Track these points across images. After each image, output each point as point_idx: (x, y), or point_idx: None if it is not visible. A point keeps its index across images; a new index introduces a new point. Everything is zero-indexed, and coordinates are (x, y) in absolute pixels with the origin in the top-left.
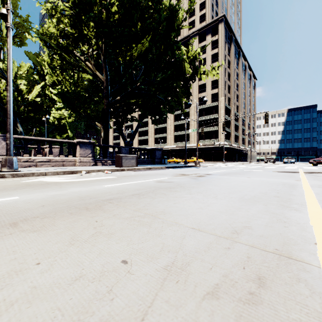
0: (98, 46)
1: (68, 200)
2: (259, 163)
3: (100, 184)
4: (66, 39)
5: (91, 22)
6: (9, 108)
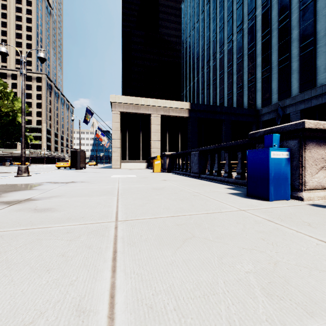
0: None
1: None
2: None
3: None
4: None
5: None
6: None
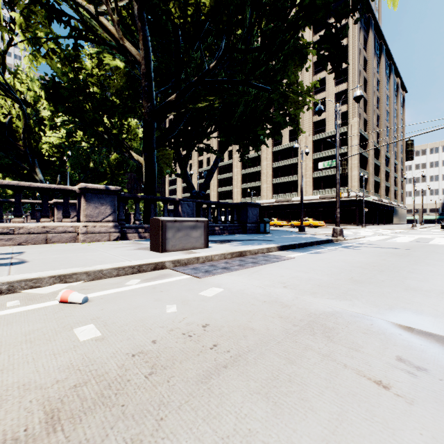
0: None
1: None
2: (426, 227)
3: None
4: None
5: None
6: None
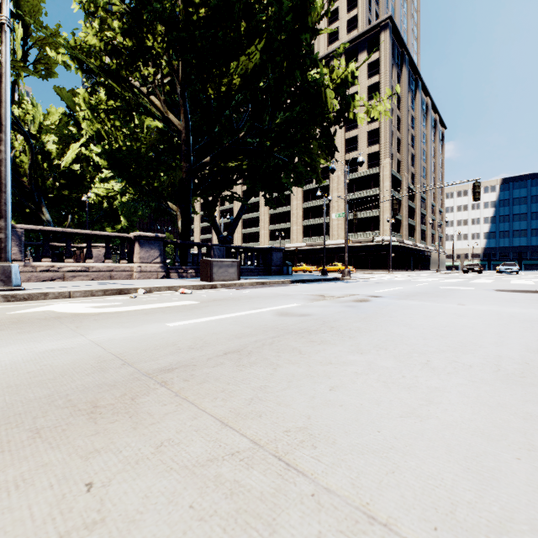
0: (172, 67)
1: (65, 373)
2: (453, 273)
3: (162, 319)
4: (115, 56)
5: (158, 25)
6: (5, 173)
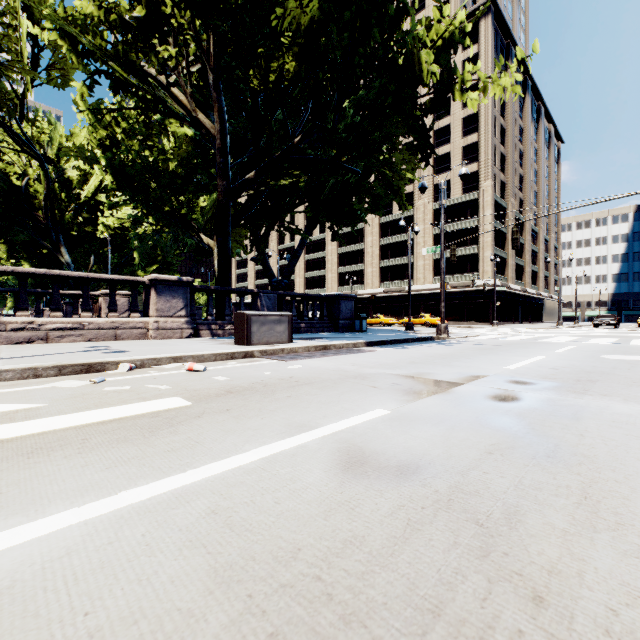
0: (200, 45)
1: None
2: (578, 326)
3: (25, 493)
4: (120, 30)
5: None
6: None
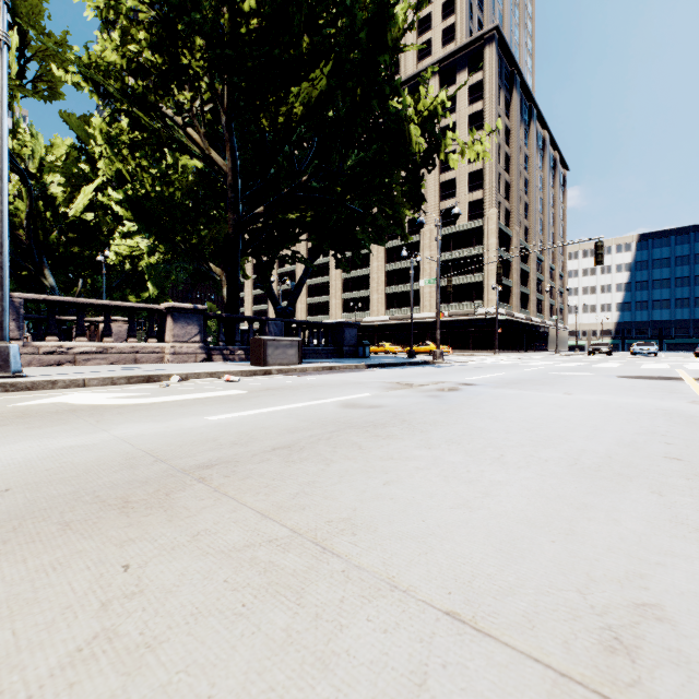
0: (215, 91)
1: (89, 470)
2: (576, 354)
3: (202, 412)
4: (141, 77)
5: (197, 38)
6: (1, 229)
